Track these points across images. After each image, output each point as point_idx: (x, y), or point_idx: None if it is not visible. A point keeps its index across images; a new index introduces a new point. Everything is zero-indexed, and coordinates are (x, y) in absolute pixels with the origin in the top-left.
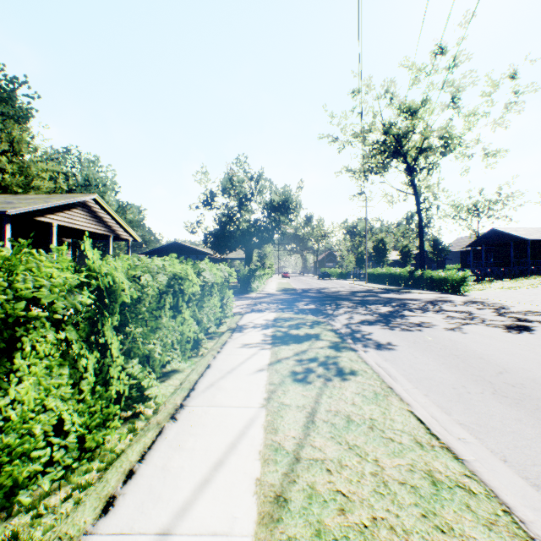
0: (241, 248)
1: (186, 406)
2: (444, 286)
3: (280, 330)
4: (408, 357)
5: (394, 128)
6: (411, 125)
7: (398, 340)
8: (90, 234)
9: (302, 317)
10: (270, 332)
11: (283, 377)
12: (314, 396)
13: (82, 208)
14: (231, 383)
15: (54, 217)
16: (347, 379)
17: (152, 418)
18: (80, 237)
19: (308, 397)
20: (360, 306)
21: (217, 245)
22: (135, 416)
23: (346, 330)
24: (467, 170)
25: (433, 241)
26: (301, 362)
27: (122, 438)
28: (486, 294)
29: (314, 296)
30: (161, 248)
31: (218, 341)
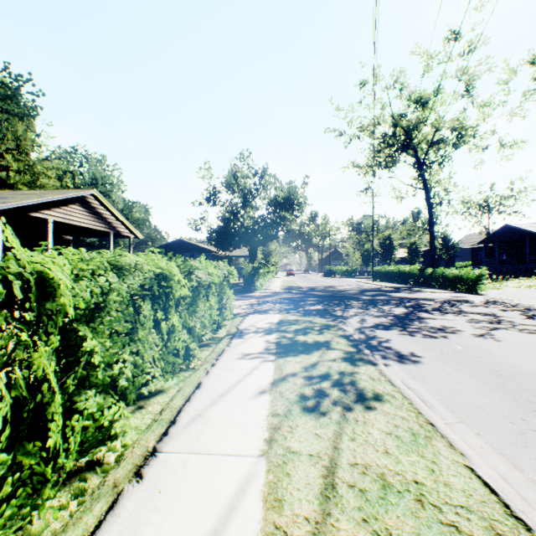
0: (245, 246)
1: (160, 451)
2: (458, 284)
3: (285, 336)
4: (440, 373)
5: (403, 119)
6: (421, 116)
7: (422, 349)
8: (89, 231)
9: (309, 320)
10: (273, 338)
11: (290, 404)
12: (332, 438)
13: (80, 204)
14: (223, 412)
15: (50, 213)
16: (372, 409)
17: (110, 473)
18: (81, 234)
19: (324, 439)
20: (371, 306)
21: (221, 242)
22: (90, 466)
23: (359, 336)
24: (481, 163)
25: (442, 238)
26: (311, 380)
27: (55, 515)
28: (505, 293)
29: (321, 295)
30: (166, 246)
31: (214, 349)
